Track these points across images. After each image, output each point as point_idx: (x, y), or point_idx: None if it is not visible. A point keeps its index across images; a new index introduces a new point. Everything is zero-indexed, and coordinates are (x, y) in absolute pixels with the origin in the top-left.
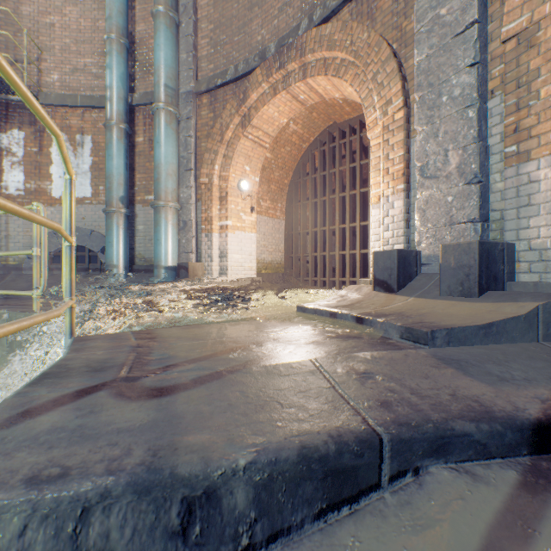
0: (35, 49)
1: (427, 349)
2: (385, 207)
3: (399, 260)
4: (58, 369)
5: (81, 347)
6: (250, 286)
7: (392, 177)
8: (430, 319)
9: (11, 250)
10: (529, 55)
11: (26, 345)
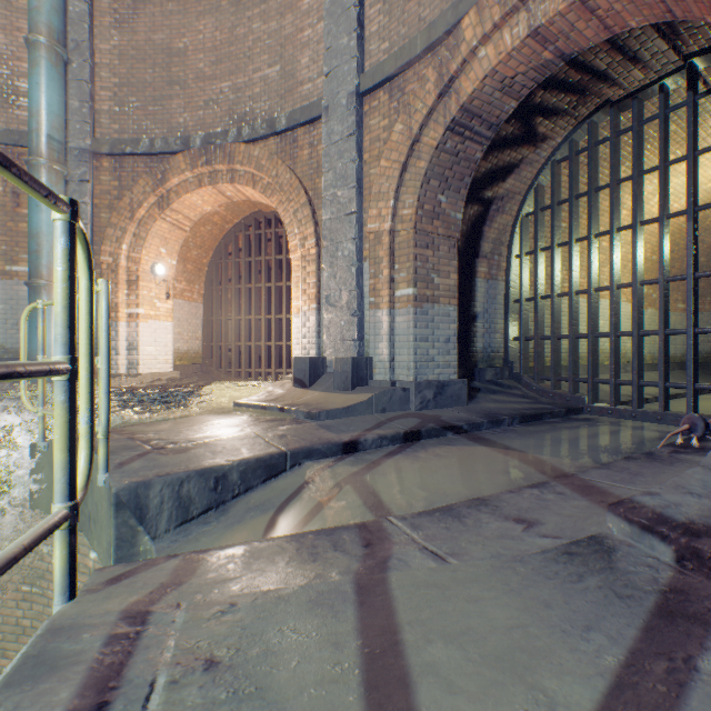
0: None
1: (316, 422)
2: (303, 320)
3: (311, 364)
4: None
5: None
6: (167, 381)
7: (308, 297)
8: (322, 406)
9: None
10: (379, 248)
11: None
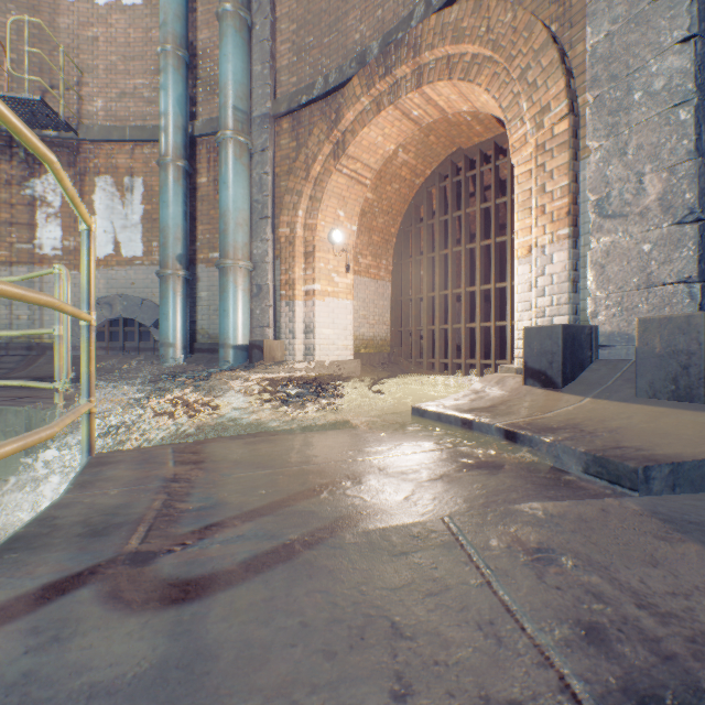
0: (75, 71)
1: (638, 499)
2: (539, 262)
3: (565, 340)
4: (38, 529)
5: (91, 478)
6: (345, 371)
7: (550, 218)
8: (633, 442)
9: (46, 325)
10: None
11: (47, 454)
